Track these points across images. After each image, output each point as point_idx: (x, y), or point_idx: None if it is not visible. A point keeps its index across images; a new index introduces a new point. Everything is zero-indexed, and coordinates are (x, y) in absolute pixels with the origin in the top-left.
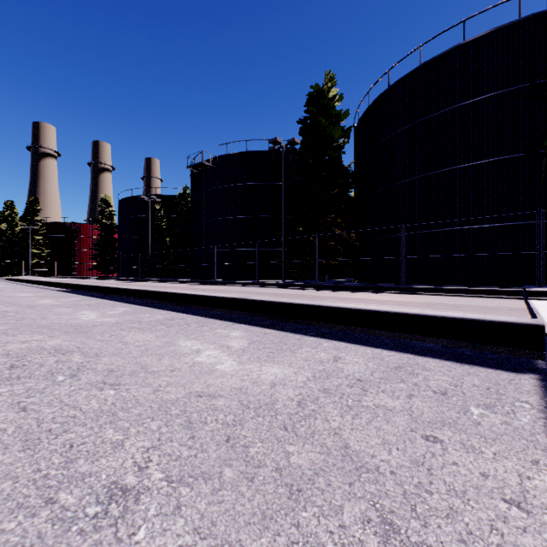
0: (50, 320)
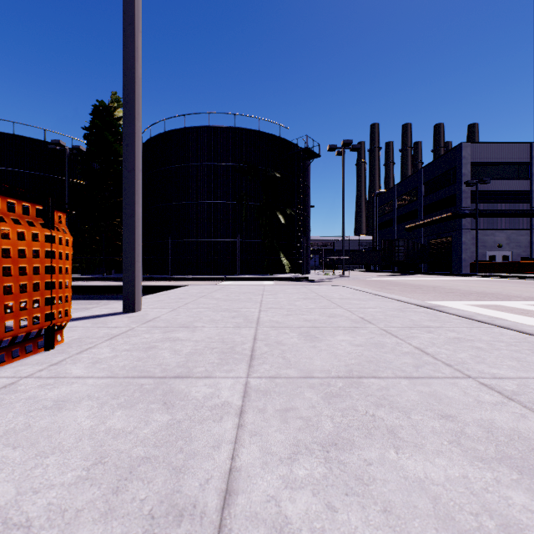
0: None
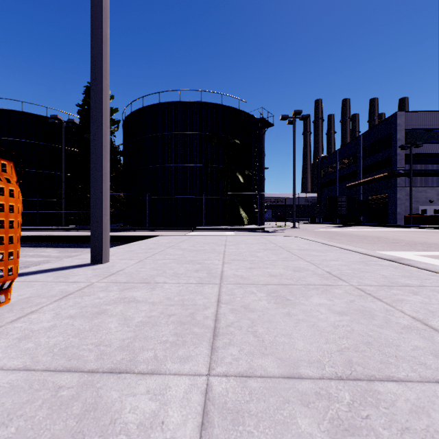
0: None
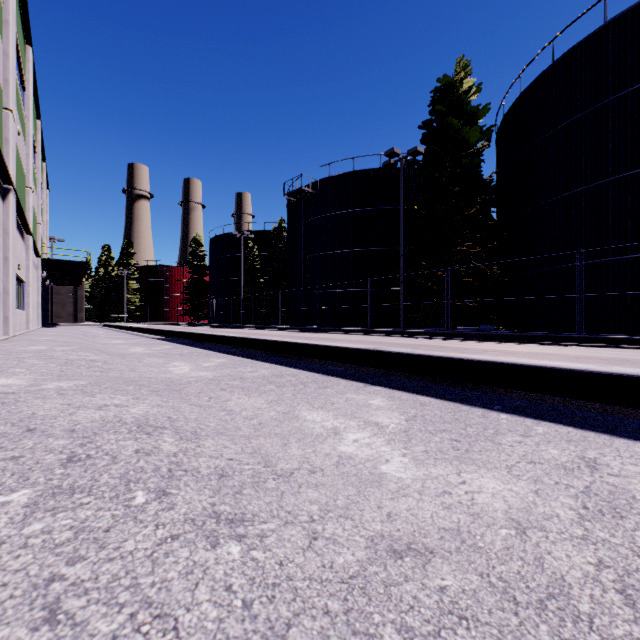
0: (139, 373)
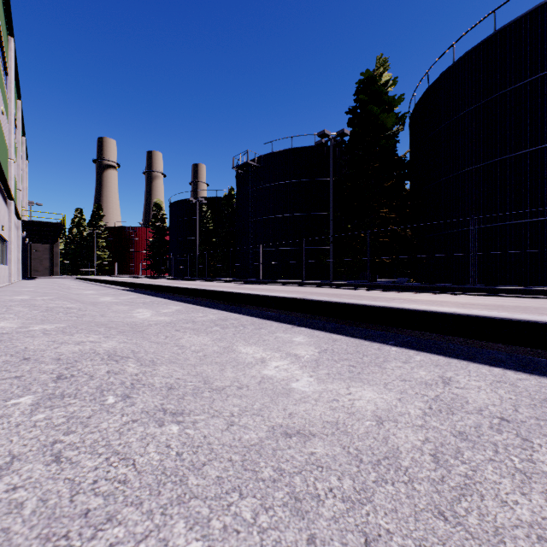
0: (108, 318)
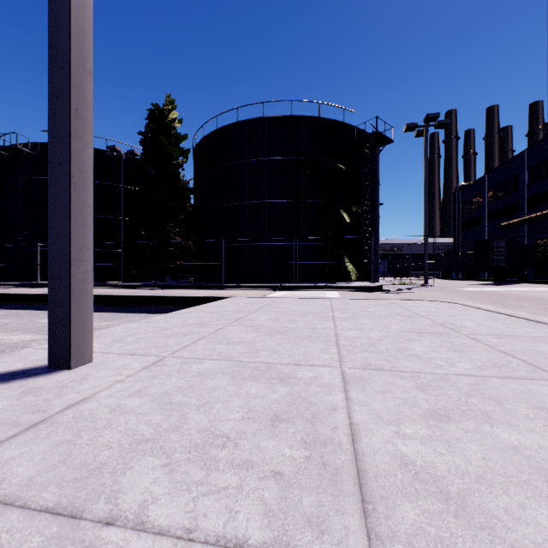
0: None
